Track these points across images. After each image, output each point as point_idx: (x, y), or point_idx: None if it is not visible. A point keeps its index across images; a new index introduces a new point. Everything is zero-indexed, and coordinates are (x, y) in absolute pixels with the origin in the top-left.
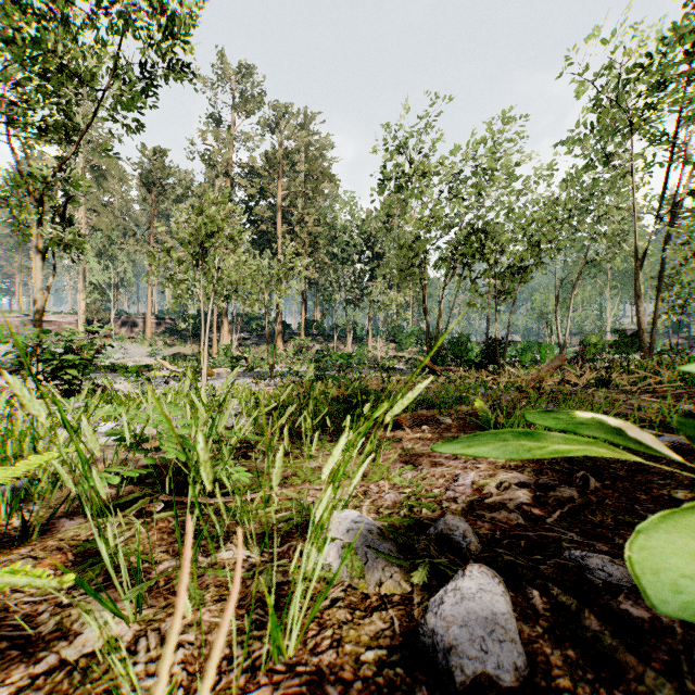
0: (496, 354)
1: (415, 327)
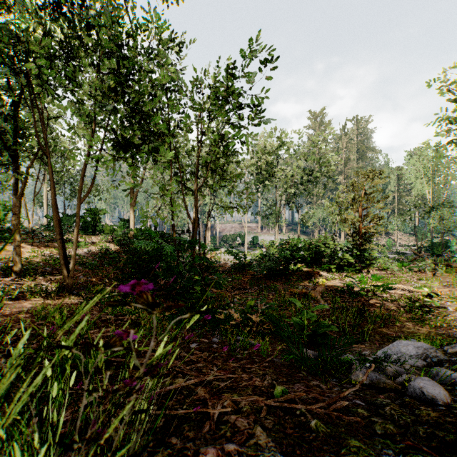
0: (440, 251)
1: None
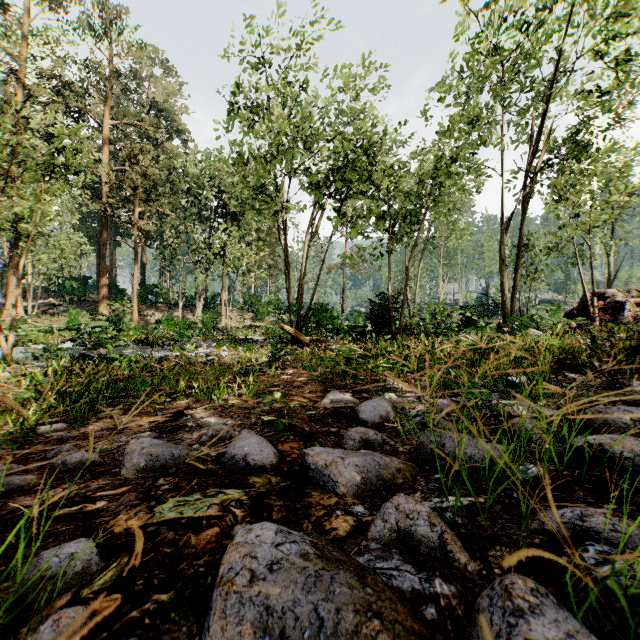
0: (389, 317)
1: (273, 296)
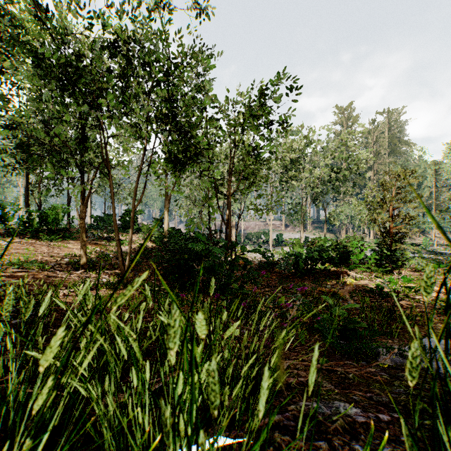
0: None
1: None
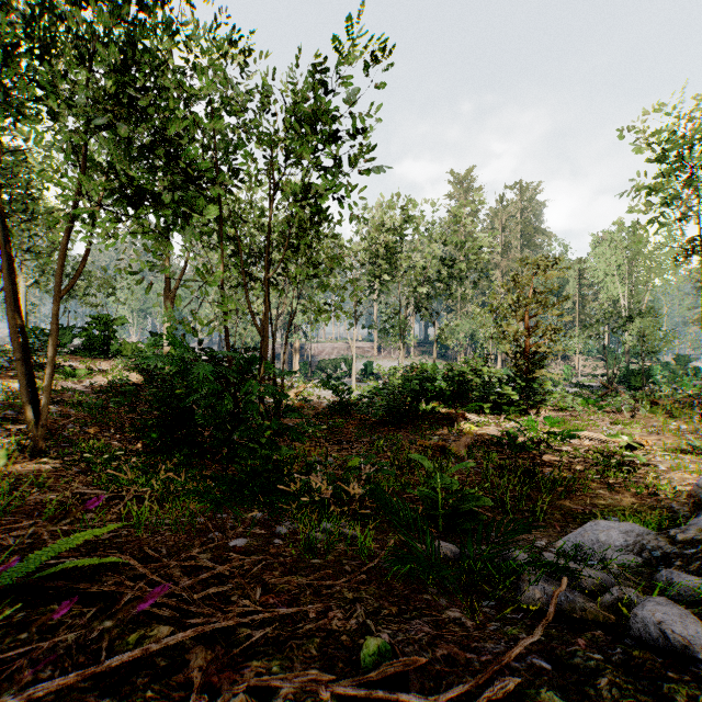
0: (640, 383)
1: None
